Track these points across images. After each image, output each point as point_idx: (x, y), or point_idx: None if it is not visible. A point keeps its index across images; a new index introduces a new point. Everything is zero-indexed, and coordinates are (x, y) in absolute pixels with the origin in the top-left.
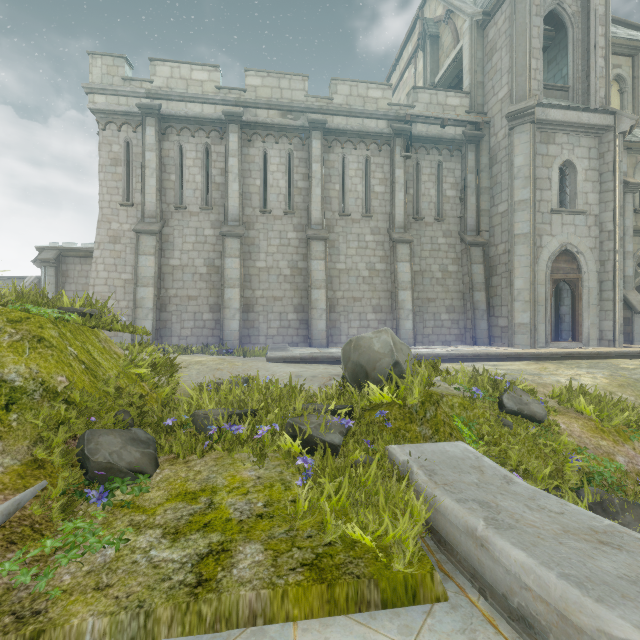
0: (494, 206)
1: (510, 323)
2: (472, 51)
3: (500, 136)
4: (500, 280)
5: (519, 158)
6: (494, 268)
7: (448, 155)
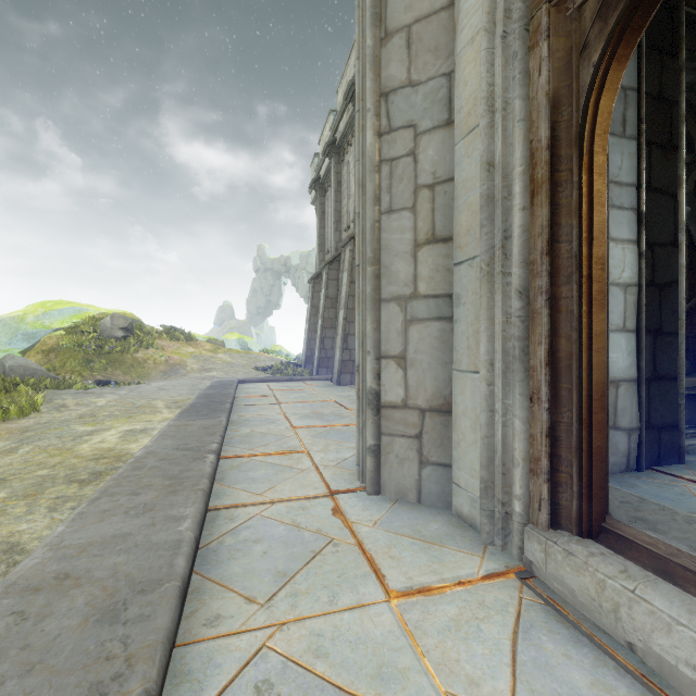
0: None
1: None
2: None
3: None
4: None
5: None
6: None
7: None
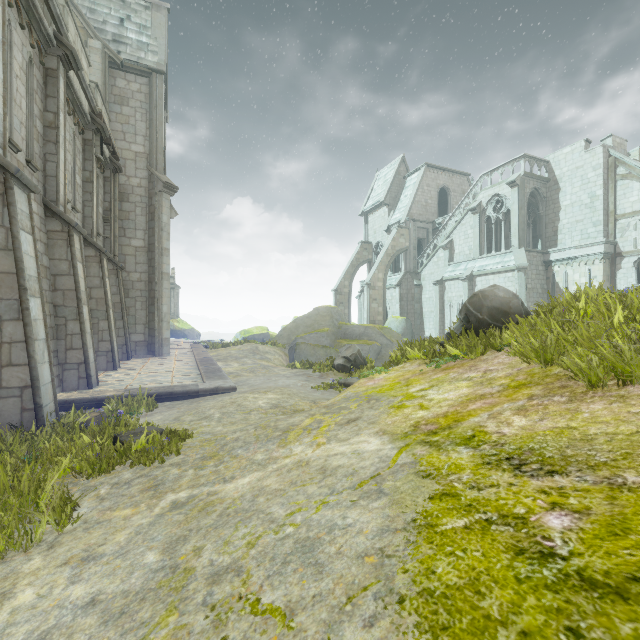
0: (126, 237)
1: (158, 338)
2: (104, 78)
3: (135, 182)
4: (135, 302)
5: (165, 217)
6: (126, 291)
7: (100, 170)
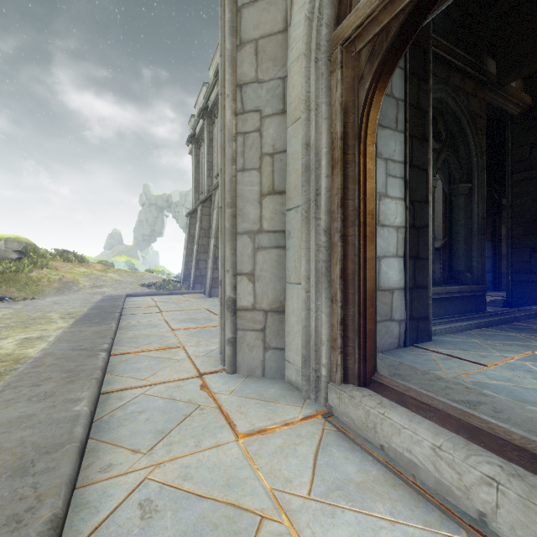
0: None
1: None
2: None
3: None
4: None
5: None
6: None
7: None
